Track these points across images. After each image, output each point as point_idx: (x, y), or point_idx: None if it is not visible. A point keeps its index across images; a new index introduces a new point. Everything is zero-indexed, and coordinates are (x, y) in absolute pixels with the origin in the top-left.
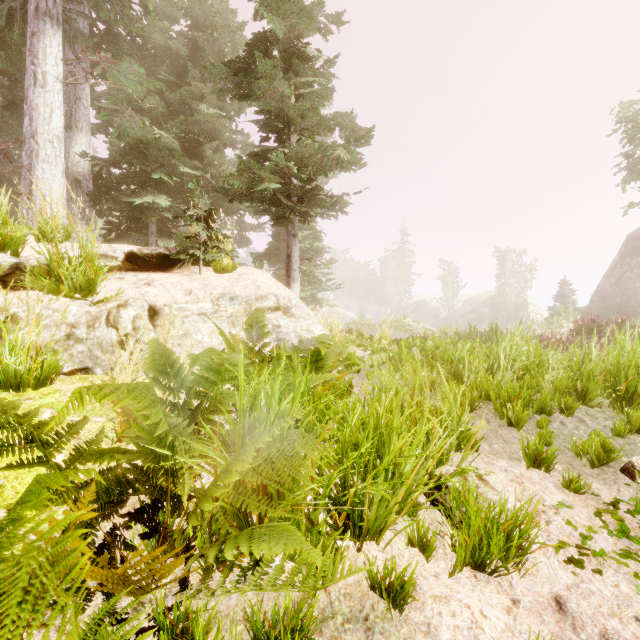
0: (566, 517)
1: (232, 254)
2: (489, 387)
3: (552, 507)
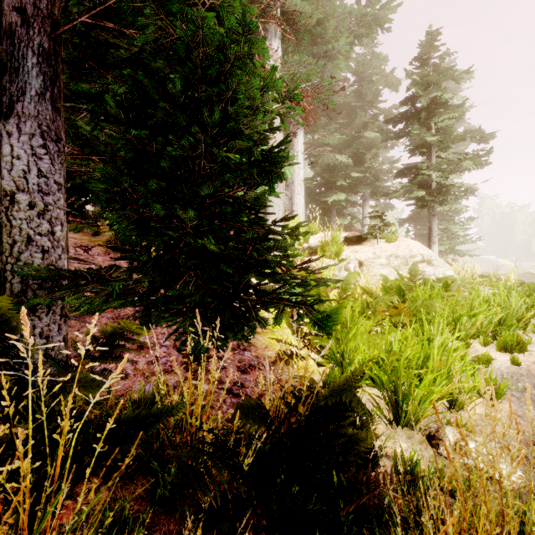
0: None
1: (395, 233)
2: None
3: None
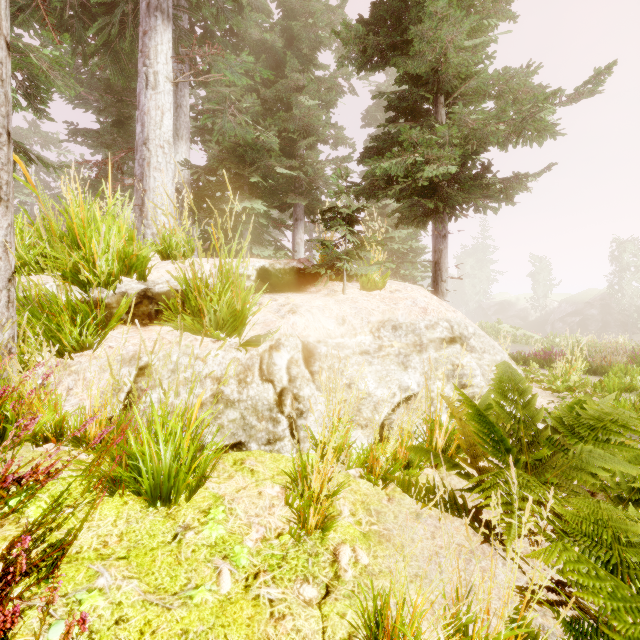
0: None
1: (385, 265)
2: None
3: None
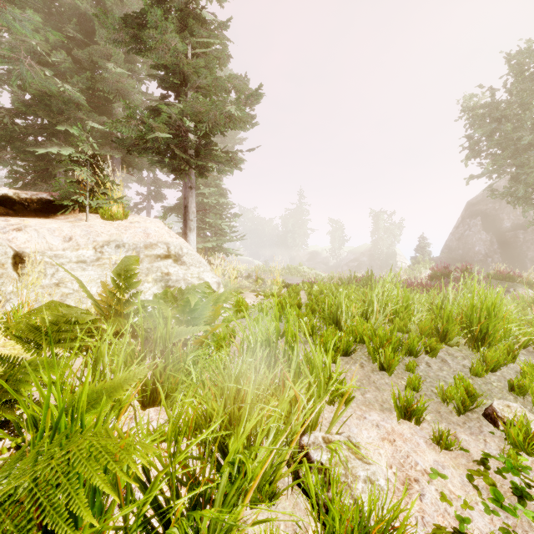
0: (439, 486)
1: (121, 202)
2: (363, 332)
3: (424, 473)
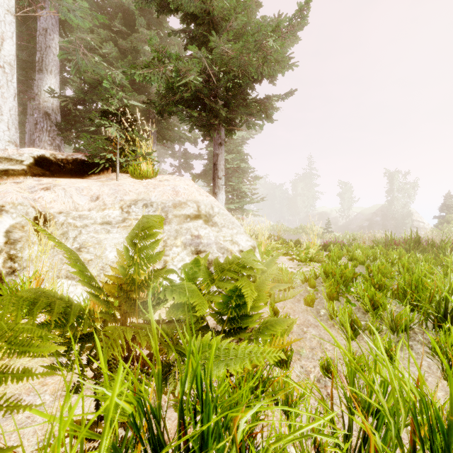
0: None
1: (150, 158)
2: None
3: None
